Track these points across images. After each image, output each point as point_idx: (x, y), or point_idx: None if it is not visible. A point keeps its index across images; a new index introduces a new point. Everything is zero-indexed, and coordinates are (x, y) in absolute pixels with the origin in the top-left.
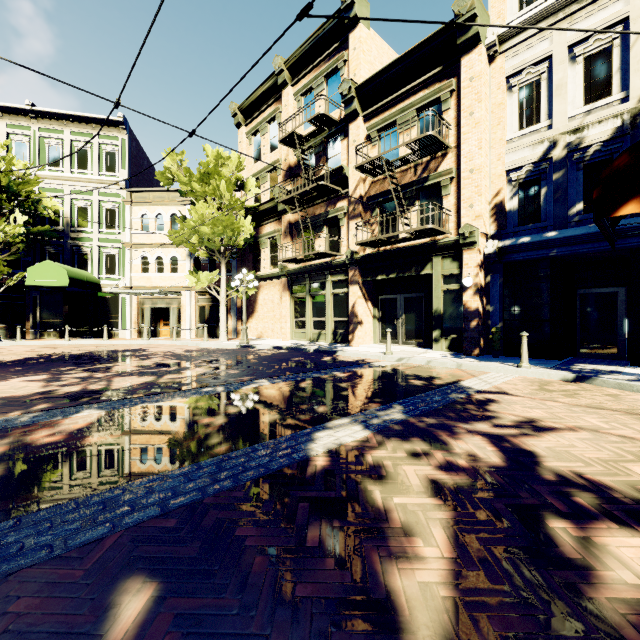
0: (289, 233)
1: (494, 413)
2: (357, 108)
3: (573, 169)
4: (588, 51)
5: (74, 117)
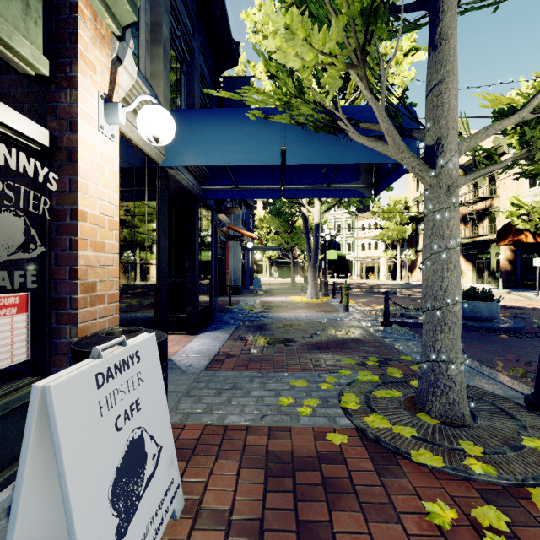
0: None
1: None
2: (460, 174)
3: None
4: None
5: None
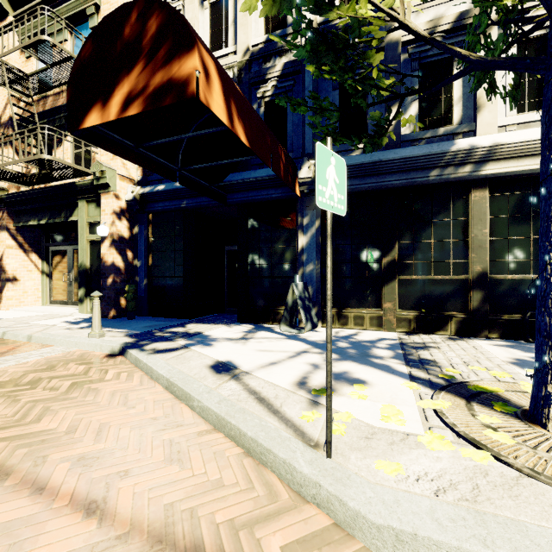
0: None
1: None
2: (2, 2)
3: None
4: None
5: None
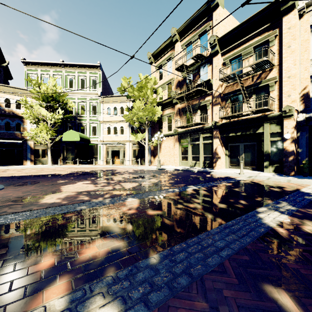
0: (178, 114)
1: None
2: (218, 49)
3: None
4: None
5: (79, 65)
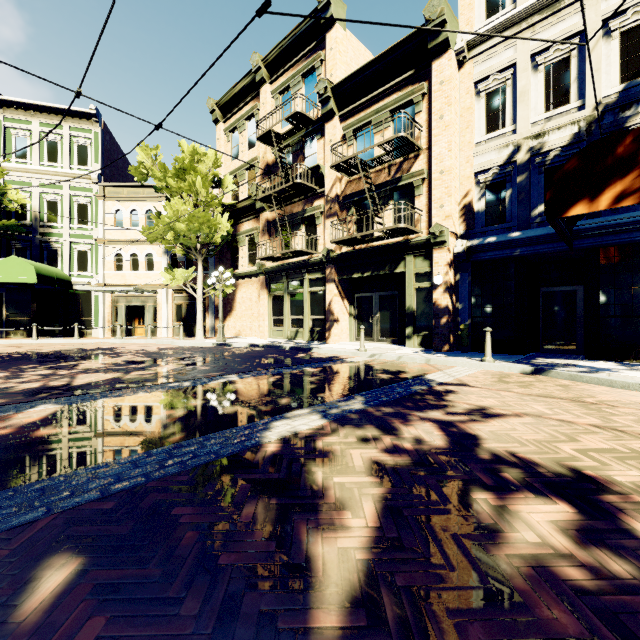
0: (267, 231)
1: (450, 402)
2: (333, 108)
3: (535, 172)
4: (549, 60)
5: (43, 108)
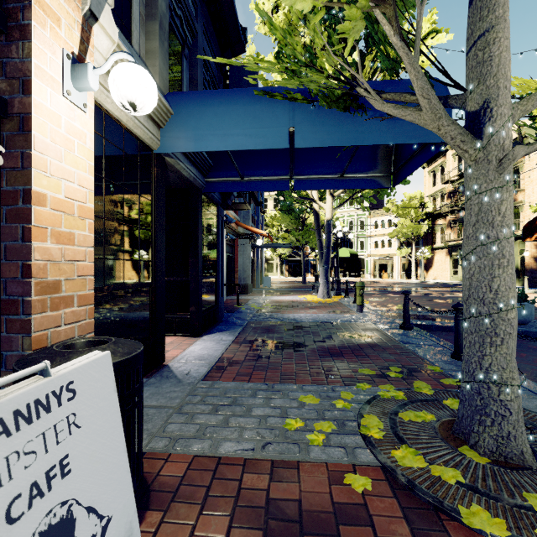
0: (449, 226)
1: None
2: None
3: None
4: None
5: None
